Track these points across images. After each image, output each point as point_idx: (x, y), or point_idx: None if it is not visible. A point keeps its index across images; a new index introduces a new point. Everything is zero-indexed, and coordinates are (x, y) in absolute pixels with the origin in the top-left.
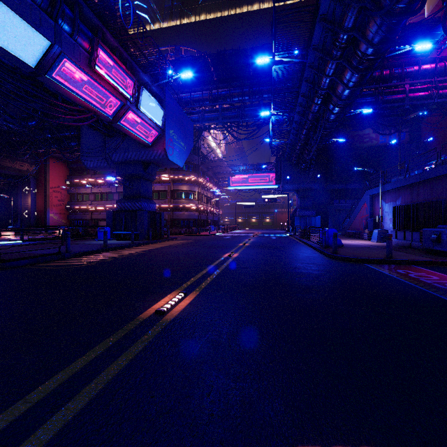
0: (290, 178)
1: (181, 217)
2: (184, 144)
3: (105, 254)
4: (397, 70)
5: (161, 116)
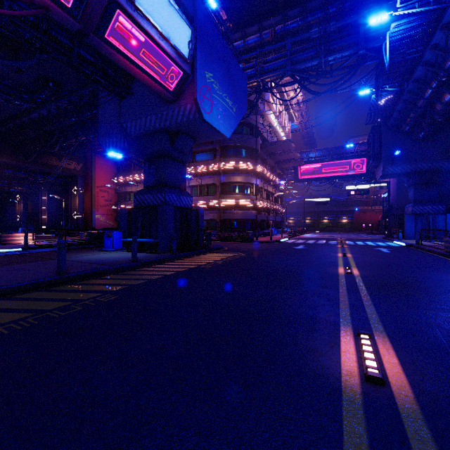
0: (398, 155)
1: (234, 217)
2: (232, 103)
3: (12, 303)
4: None
5: (187, 39)
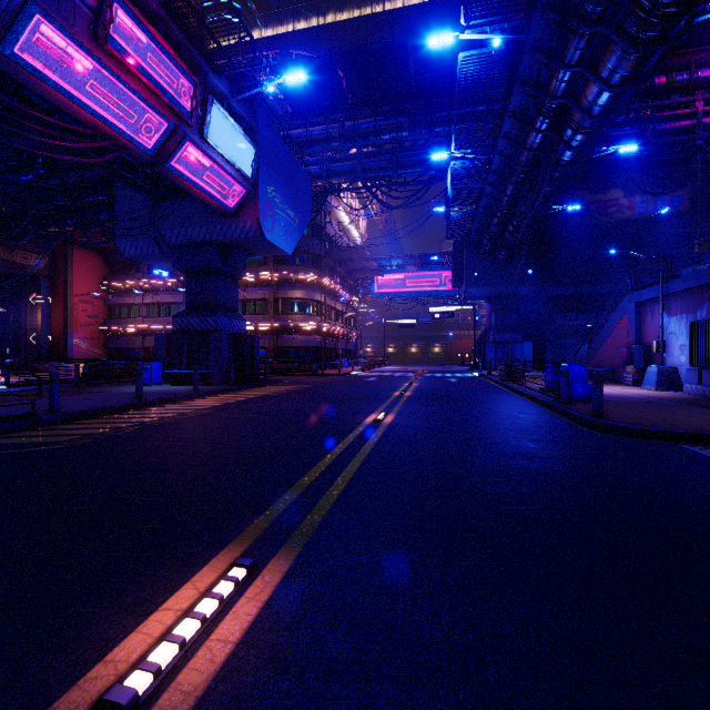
0: (480, 277)
1: (293, 344)
2: (295, 214)
3: (131, 415)
4: (680, 76)
5: (251, 159)
